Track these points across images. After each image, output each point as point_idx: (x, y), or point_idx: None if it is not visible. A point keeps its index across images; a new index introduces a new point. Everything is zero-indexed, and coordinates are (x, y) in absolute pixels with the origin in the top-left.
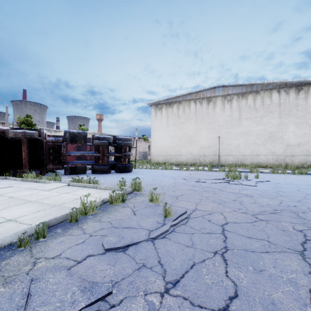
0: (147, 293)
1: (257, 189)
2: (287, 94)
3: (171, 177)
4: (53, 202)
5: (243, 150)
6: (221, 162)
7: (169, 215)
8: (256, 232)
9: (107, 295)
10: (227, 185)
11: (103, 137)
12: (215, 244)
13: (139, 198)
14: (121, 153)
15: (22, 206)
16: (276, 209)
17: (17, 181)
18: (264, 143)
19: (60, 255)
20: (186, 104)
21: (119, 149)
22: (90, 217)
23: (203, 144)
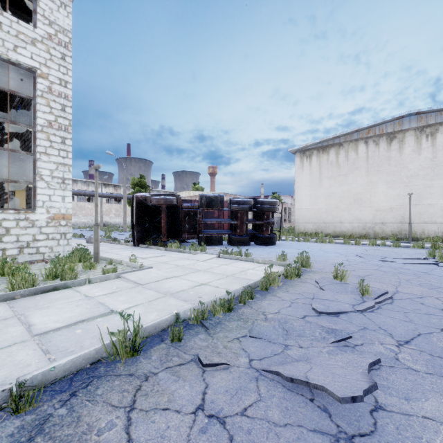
0: (383, 343)
1: None
2: None
3: (337, 253)
4: (222, 272)
5: None
6: (414, 233)
7: (367, 293)
8: None
9: (348, 337)
10: (434, 267)
11: (243, 201)
12: (439, 323)
13: (312, 274)
14: (262, 220)
15: (199, 274)
16: None
17: (162, 251)
18: None
19: (279, 312)
20: (351, 147)
21: (260, 216)
22: (275, 288)
23: (381, 206)
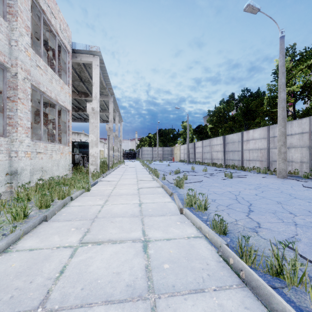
0: None
1: None
2: (75, 135)
3: None
4: None
5: None
6: None
7: None
8: None
9: None
10: None
11: None
12: None
13: None
14: None
15: None
16: None
17: None
18: None
19: None
20: None
21: None
22: None
23: None
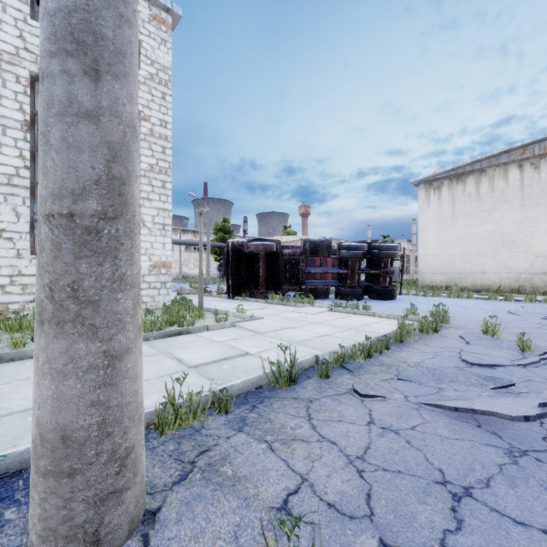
0: None
1: None
2: None
3: (481, 309)
4: (342, 325)
5: None
6: None
7: (529, 349)
8: None
9: (511, 385)
10: None
11: (356, 245)
12: None
13: (453, 330)
14: (378, 269)
15: (316, 326)
16: None
17: (262, 304)
18: None
19: (423, 362)
20: (498, 173)
21: (375, 264)
22: (410, 341)
23: (543, 250)
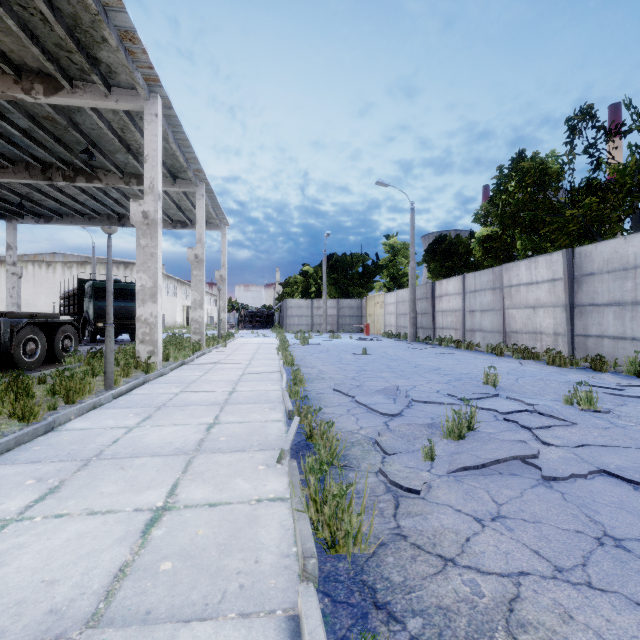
0: None
1: None
2: (118, 269)
3: None
4: None
5: None
6: None
7: None
8: None
9: None
10: None
11: None
12: None
13: None
14: None
15: None
16: None
17: None
18: None
19: None
20: (23, 265)
21: None
22: None
23: (43, 309)
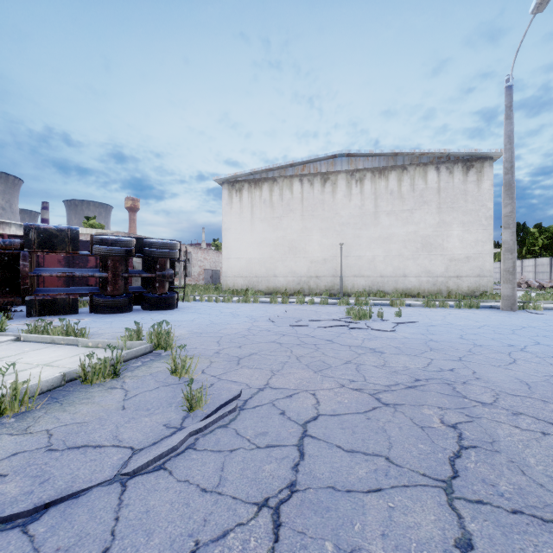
0: None
1: (395, 338)
2: (450, 174)
3: (249, 317)
4: None
5: (382, 267)
6: (345, 287)
7: (199, 406)
8: (369, 435)
9: None
10: (344, 331)
11: (114, 239)
12: (270, 478)
13: (159, 364)
14: (154, 271)
15: None
16: (419, 377)
17: None
18: (415, 256)
19: None
20: (286, 184)
21: (150, 265)
22: (7, 421)
23: (316, 256)
